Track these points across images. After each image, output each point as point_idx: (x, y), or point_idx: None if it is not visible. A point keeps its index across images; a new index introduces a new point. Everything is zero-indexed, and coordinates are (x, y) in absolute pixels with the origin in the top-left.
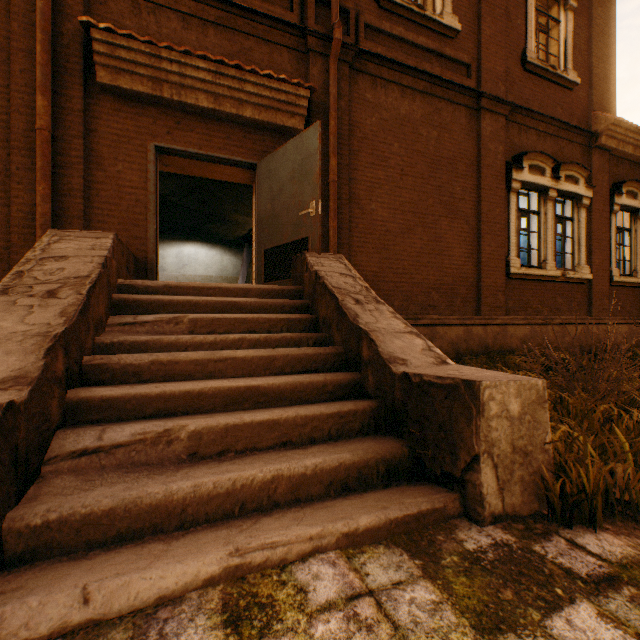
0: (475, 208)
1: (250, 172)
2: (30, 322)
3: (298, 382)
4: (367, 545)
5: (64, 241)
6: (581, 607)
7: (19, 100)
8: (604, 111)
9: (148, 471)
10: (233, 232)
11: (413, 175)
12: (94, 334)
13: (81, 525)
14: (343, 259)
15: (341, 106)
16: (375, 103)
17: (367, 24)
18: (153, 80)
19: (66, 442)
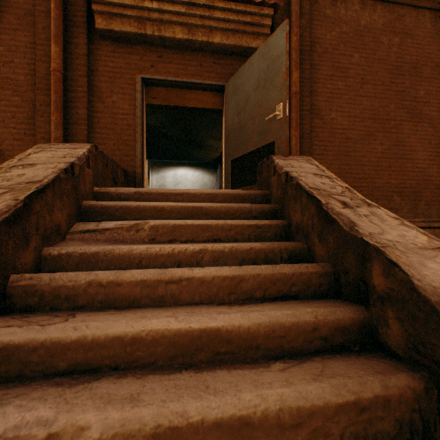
0: None
1: (219, 96)
2: None
3: (276, 323)
4: None
5: (43, 151)
6: None
7: (41, 51)
8: None
9: None
10: (209, 155)
11: (373, 83)
12: (40, 245)
13: None
14: (312, 160)
15: (302, 24)
16: (335, 18)
17: None
18: (138, 20)
19: None
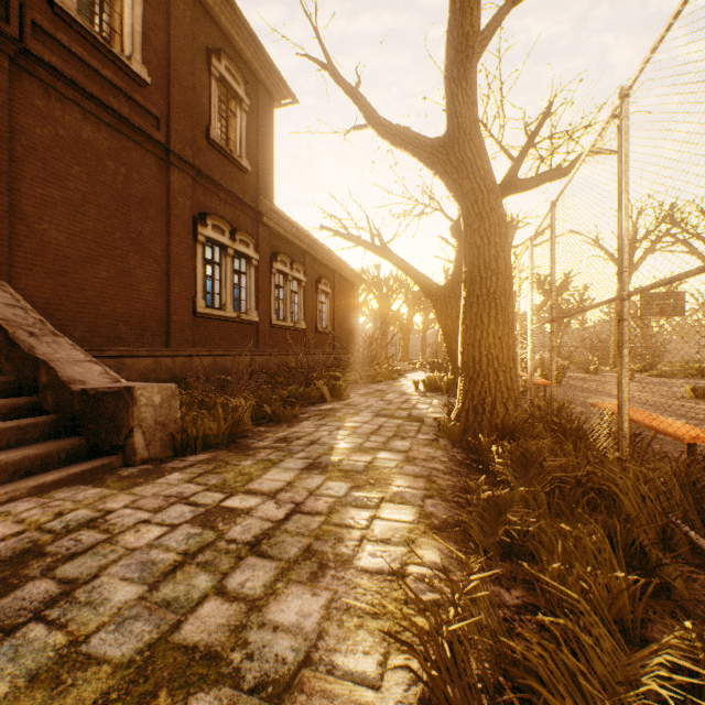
0: (166, 250)
1: None
2: None
3: None
4: (54, 490)
5: None
6: (174, 474)
7: None
8: (267, 198)
9: None
10: None
11: (99, 205)
12: None
13: None
14: (8, 287)
15: None
16: (49, 114)
17: (38, 23)
18: None
19: None
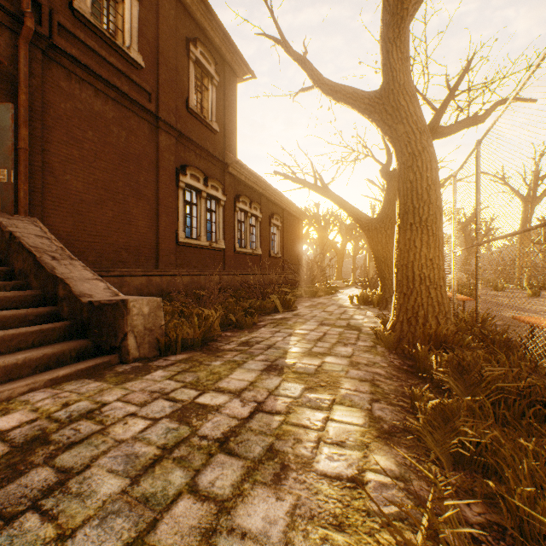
0: (156, 194)
1: None
2: None
3: (2, 315)
4: (65, 383)
5: None
6: (158, 371)
7: None
8: (232, 152)
9: None
10: None
11: (106, 160)
12: None
13: None
14: (39, 223)
15: (34, 84)
16: (70, 93)
17: (62, 24)
18: None
19: None
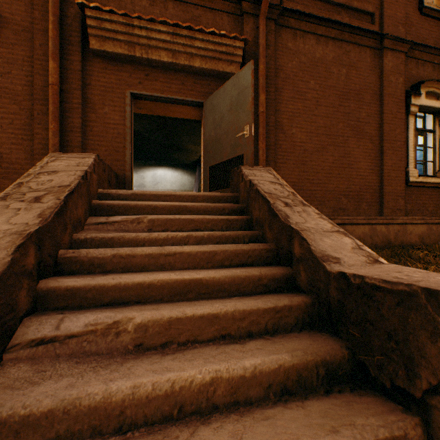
0: (378, 129)
1: (199, 110)
2: (13, 222)
3: (236, 276)
4: None
5: (58, 160)
6: None
7: (39, 65)
8: None
9: (96, 362)
10: (188, 158)
11: (326, 105)
12: (71, 231)
13: (20, 426)
14: (271, 171)
15: (268, 54)
16: (295, 50)
17: None
18: (128, 44)
19: (29, 330)
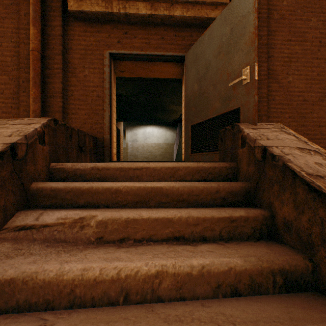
0: None
1: (179, 66)
2: None
3: None
4: None
5: None
6: None
7: (24, 35)
8: None
9: None
10: (170, 117)
11: None
12: None
13: None
14: (286, 128)
15: None
16: None
17: None
18: (105, 0)
19: None
